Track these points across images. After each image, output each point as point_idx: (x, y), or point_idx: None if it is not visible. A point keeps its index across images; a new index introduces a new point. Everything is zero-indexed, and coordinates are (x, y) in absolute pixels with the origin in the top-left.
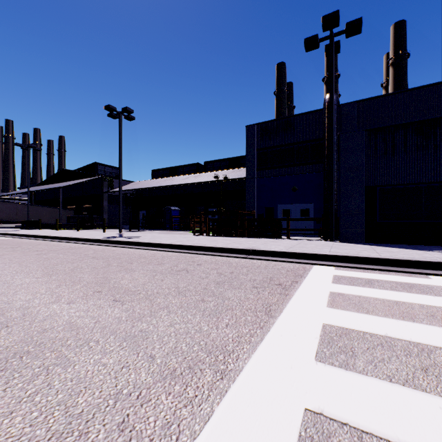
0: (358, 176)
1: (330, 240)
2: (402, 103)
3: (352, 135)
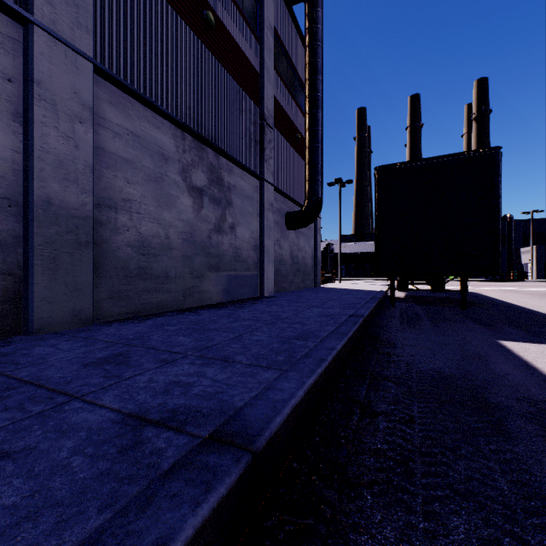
0: (542, 259)
1: (531, 279)
2: (543, 223)
3: (540, 246)
